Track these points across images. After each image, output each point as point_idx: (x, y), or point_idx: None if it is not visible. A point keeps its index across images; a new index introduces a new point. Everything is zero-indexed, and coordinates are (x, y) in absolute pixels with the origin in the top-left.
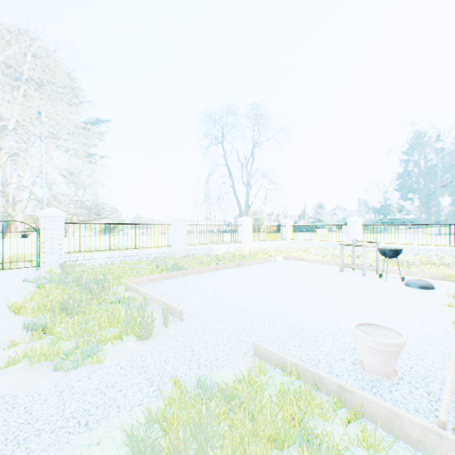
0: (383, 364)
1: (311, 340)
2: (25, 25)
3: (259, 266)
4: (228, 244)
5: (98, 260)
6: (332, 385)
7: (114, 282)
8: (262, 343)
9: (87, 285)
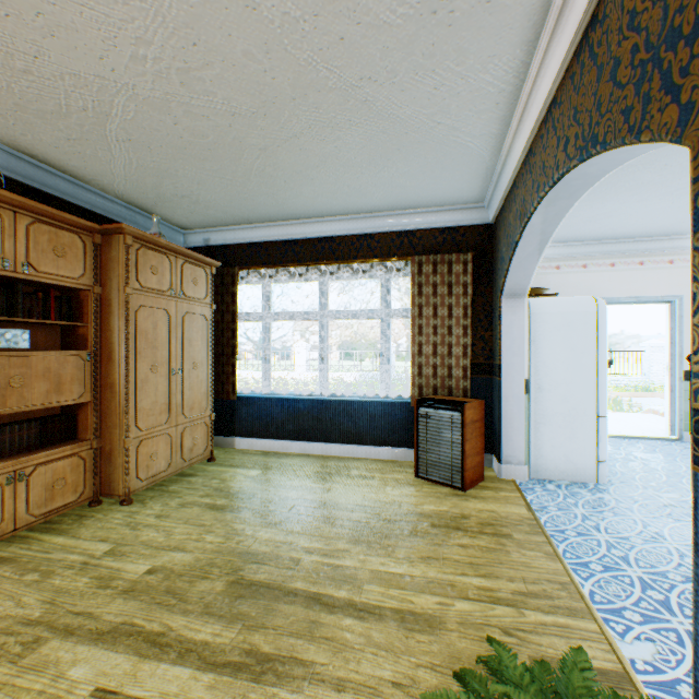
0: None
1: None
2: None
3: None
4: None
5: None
6: None
7: None
8: None
9: None
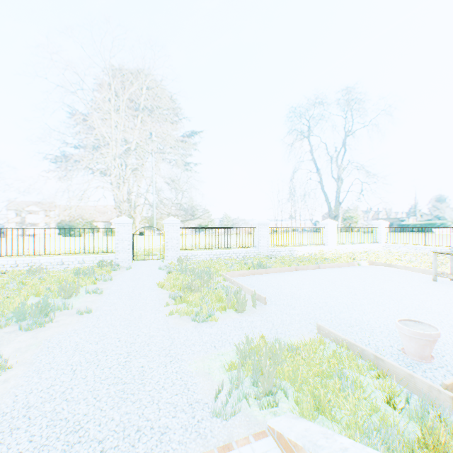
0: (417, 349)
1: (367, 330)
2: (145, 71)
3: (338, 269)
4: (310, 247)
5: (201, 256)
6: (370, 355)
7: (214, 274)
8: (323, 325)
9: (199, 274)
